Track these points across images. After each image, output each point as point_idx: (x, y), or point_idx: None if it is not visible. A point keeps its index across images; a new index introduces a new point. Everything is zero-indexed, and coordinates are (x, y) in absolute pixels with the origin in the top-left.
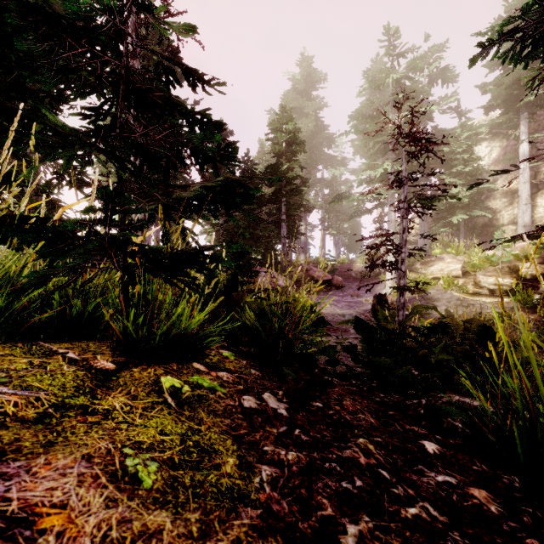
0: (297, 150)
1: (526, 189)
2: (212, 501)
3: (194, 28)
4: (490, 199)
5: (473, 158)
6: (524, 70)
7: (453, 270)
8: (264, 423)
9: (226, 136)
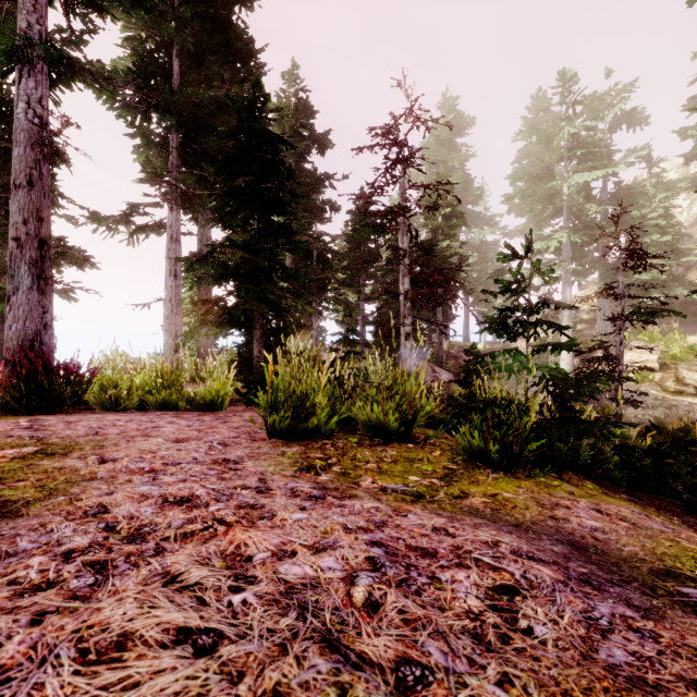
0: (457, 225)
1: None
2: (673, 523)
3: (553, 271)
4: (692, 269)
5: (671, 224)
6: None
7: (647, 362)
8: (642, 505)
9: (367, 206)
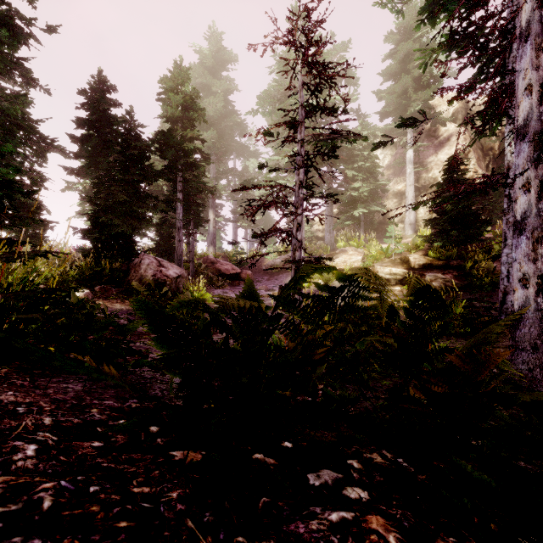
0: (194, 118)
1: (412, 191)
2: None
3: None
4: (384, 199)
5: (371, 156)
6: (411, 83)
7: (355, 262)
8: None
9: (107, 92)
